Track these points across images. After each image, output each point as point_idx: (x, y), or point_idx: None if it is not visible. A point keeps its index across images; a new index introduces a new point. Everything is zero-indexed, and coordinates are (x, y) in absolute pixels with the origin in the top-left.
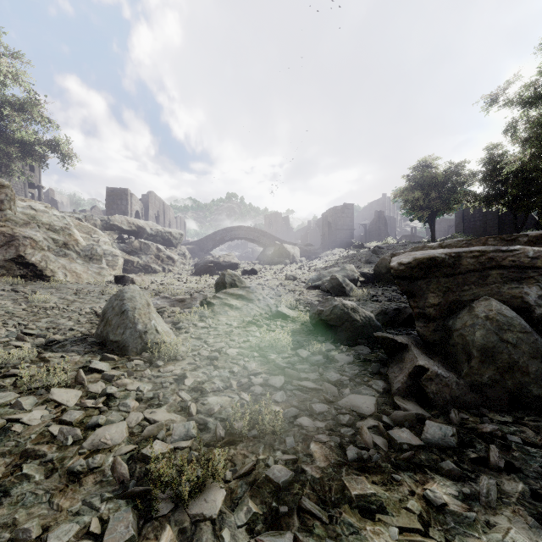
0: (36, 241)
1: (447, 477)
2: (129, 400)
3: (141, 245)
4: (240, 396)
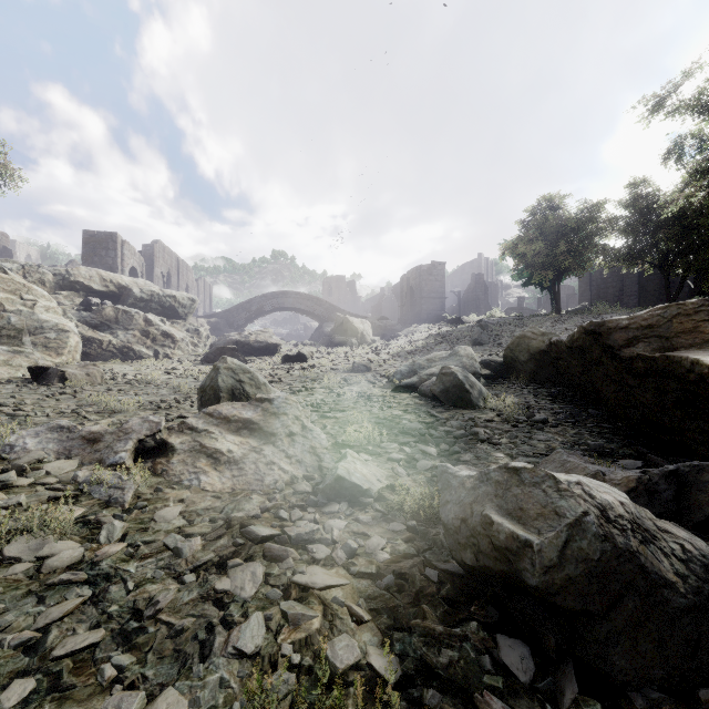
0: None
1: None
2: None
3: (118, 314)
4: None
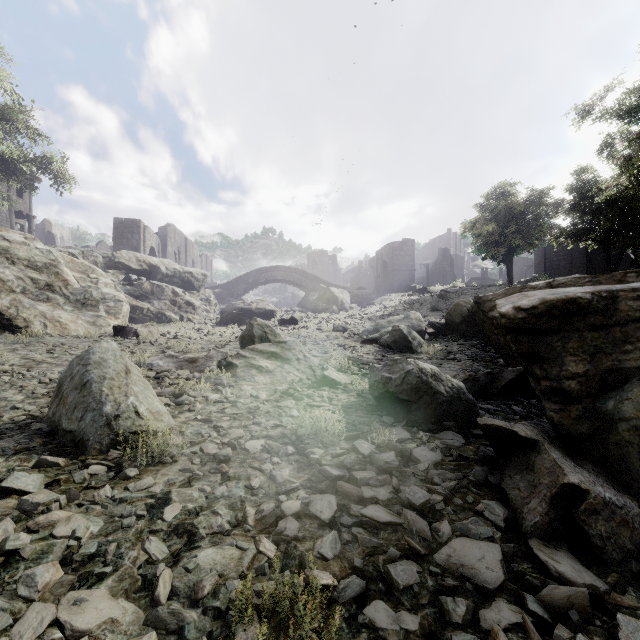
0: (4, 281)
1: None
2: (41, 569)
3: (153, 287)
4: (257, 547)
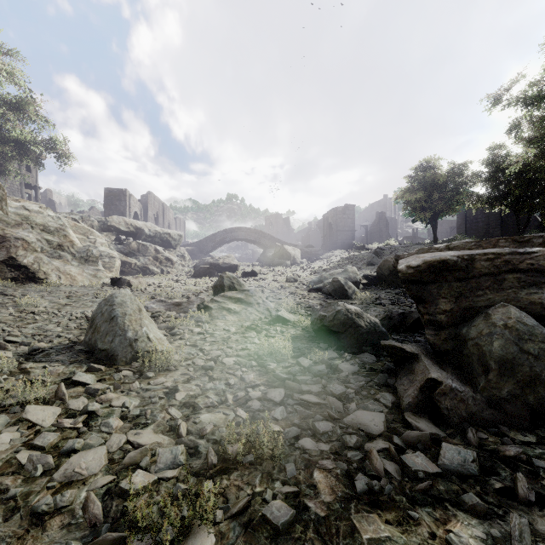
0: (29, 243)
1: (471, 513)
2: (112, 419)
3: (139, 246)
4: (235, 413)
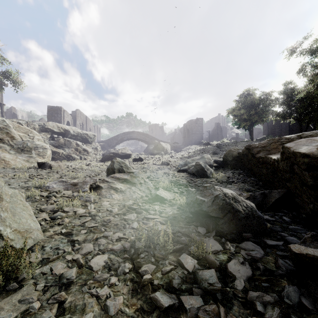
0: None
1: None
2: None
3: (65, 141)
4: None
